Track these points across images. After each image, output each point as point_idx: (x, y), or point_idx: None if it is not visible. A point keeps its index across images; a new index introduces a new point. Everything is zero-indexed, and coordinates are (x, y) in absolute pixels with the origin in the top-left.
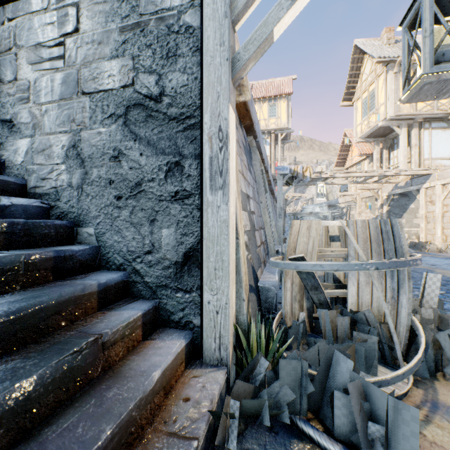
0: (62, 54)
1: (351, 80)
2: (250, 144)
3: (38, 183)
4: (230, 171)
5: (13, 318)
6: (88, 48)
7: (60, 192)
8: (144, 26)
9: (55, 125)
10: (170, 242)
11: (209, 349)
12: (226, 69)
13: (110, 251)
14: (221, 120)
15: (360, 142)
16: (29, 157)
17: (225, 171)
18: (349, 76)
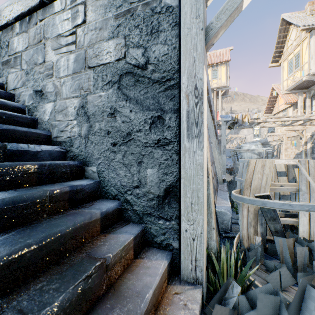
0: (74, 40)
1: (278, 46)
2: None
3: (58, 134)
4: (204, 122)
5: (40, 245)
6: (92, 33)
7: (73, 140)
8: (133, 11)
9: (70, 92)
10: (153, 179)
11: (186, 268)
12: (201, 38)
13: (108, 184)
14: (197, 80)
15: (286, 93)
16: (53, 115)
17: (200, 122)
18: (277, 43)
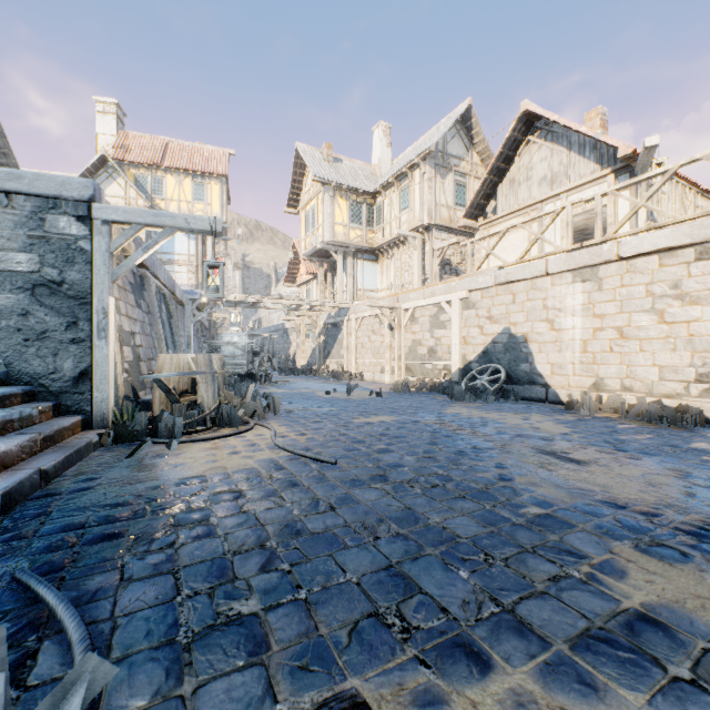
0: None
1: (295, 185)
2: (143, 275)
3: None
4: (110, 330)
5: None
6: None
7: None
8: (49, 239)
9: None
10: (70, 367)
11: (98, 421)
12: (108, 278)
13: (19, 374)
14: (105, 304)
15: (305, 260)
16: None
17: (107, 330)
18: (293, 181)
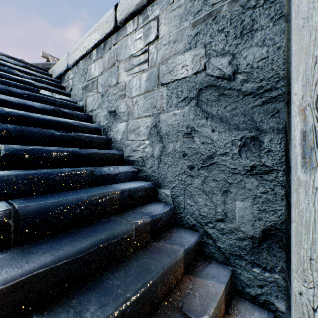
0: (146, 58)
1: None
2: None
3: (130, 153)
4: None
5: (137, 298)
6: (165, 48)
7: (145, 160)
8: (216, 14)
9: (142, 111)
10: (245, 215)
11: None
12: None
13: (184, 211)
14: None
15: None
16: (125, 135)
17: None
18: None
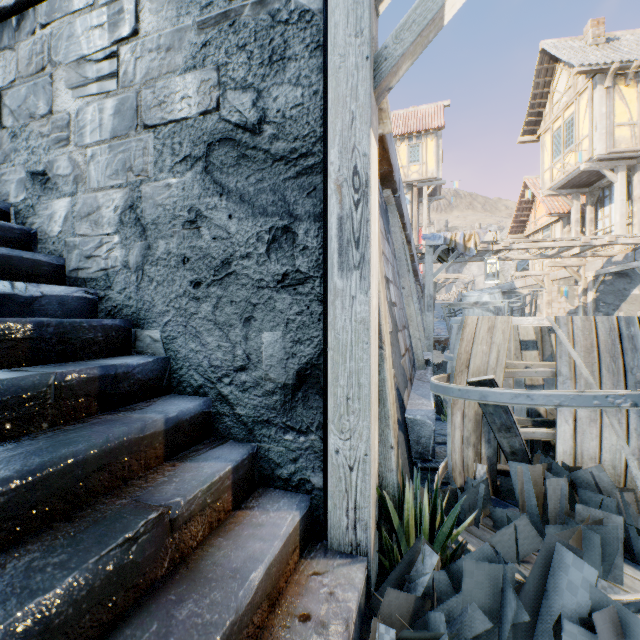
0: (115, 70)
1: (535, 103)
2: (387, 201)
3: (81, 263)
4: (371, 239)
5: (30, 481)
6: (151, 58)
7: (112, 276)
8: (235, 17)
9: (105, 177)
10: (275, 353)
11: (338, 526)
12: (366, 74)
13: (184, 365)
14: (358, 157)
15: (549, 195)
16: (69, 225)
17: (364, 239)
18: (533, 98)
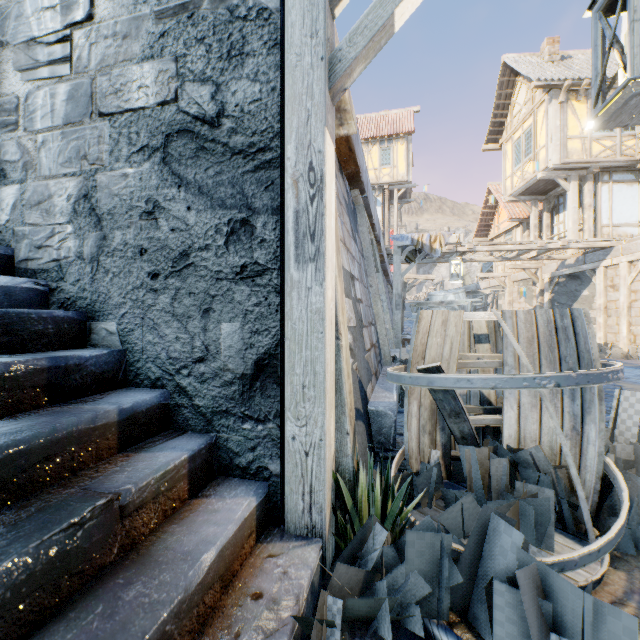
0: (68, 55)
1: (497, 113)
2: (355, 201)
3: (31, 253)
4: (326, 233)
5: None
6: (107, 44)
7: (65, 267)
8: (193, 9)
9: (58, 164)
10: (233, 344)
11: (295, 510)
12: (321, 74)
13: (141, 358)
14: (313, 154)
15: (510, 201)
16: (18, 213)
17: (319, 233)
18: (496, 108)
